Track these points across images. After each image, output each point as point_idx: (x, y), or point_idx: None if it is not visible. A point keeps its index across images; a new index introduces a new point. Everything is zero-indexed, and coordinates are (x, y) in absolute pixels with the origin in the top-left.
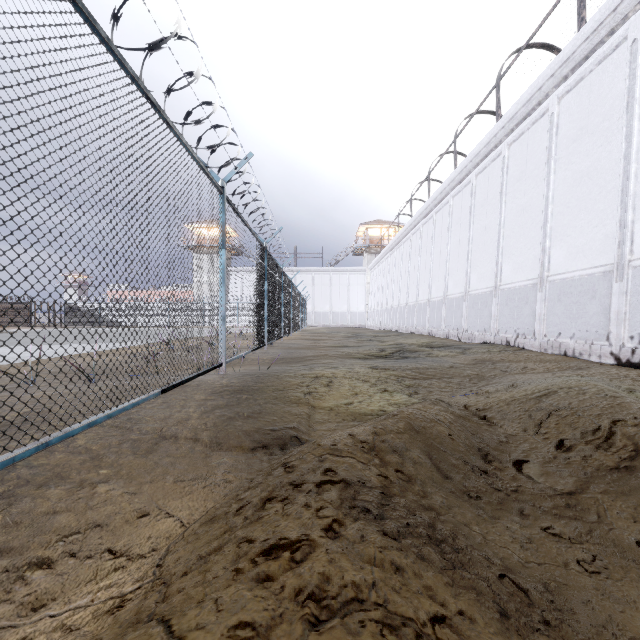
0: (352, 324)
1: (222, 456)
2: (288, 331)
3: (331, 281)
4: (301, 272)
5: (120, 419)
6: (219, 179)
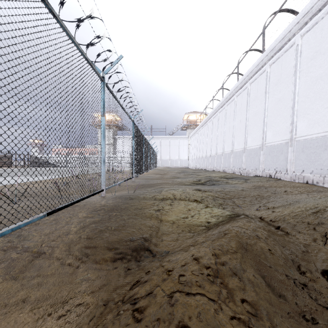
0: (181, 166)
1: (87, 270)
2: (147, 169)
3: (170, 143)
4: (154, 138)
5: (11, 237)
6: (101, 72)
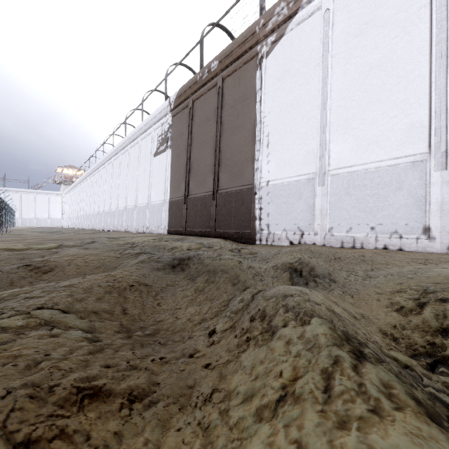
0: (52, 226)
1: None
2: (8, 227)
3: (36, 199)
4: (10, 191)
5: None
6: None
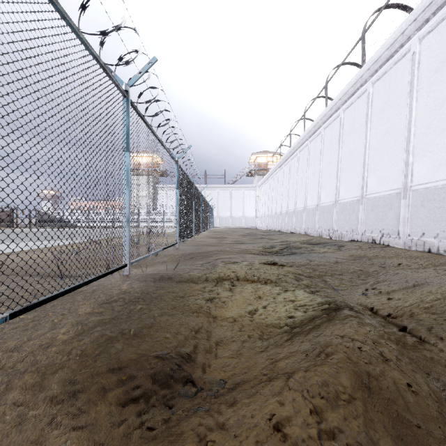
0: (246, 226)
1: (69, 431)
2: (198, 231)
3: (231, 195)
4: (209, 188)
5: None
6: (123, 83)
